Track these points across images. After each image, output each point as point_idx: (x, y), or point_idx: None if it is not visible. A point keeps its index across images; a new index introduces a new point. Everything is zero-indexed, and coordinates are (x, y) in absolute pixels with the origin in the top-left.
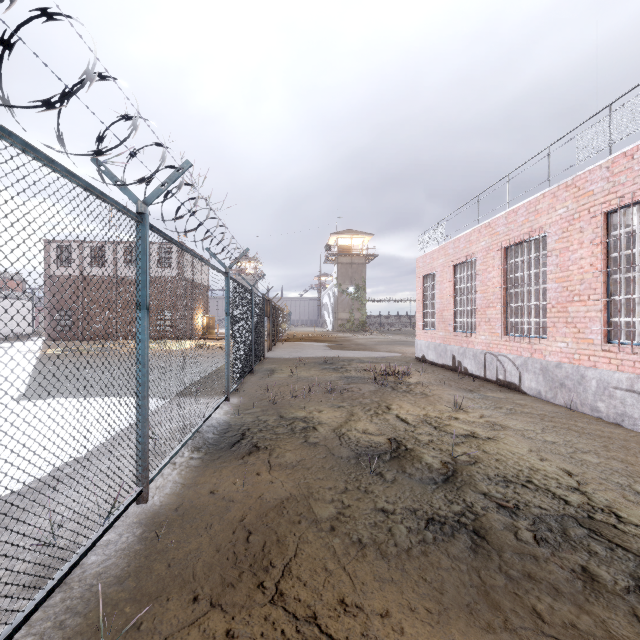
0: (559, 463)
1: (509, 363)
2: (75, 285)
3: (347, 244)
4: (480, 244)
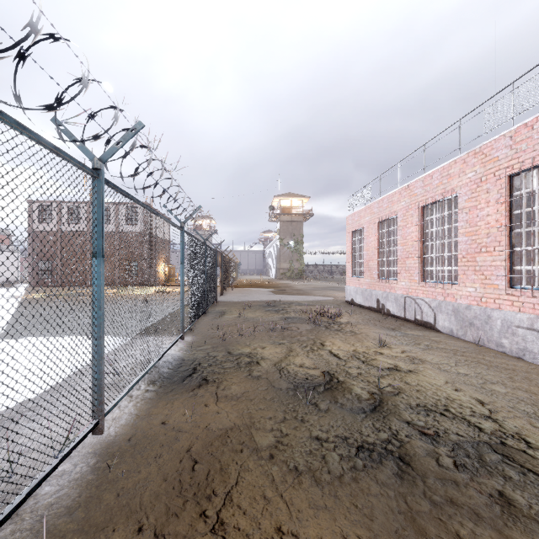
0: (472, 393)
1: (425, 305)
2: (54, 239)
3: (288, 205)
4: (400, 204)
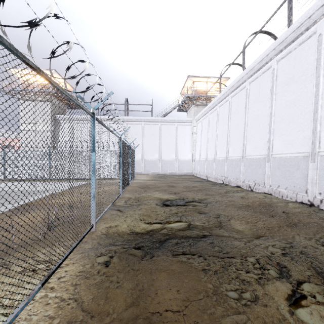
0: None
1: None
2: None
3: None
4: None
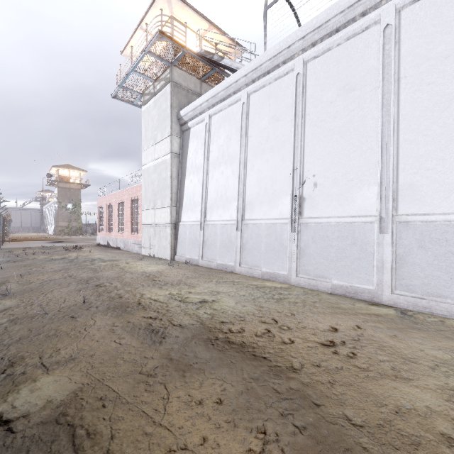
0: (102, 256)
1: (119, 241)
2: None
3: (67, 174)
4: (114, 200)
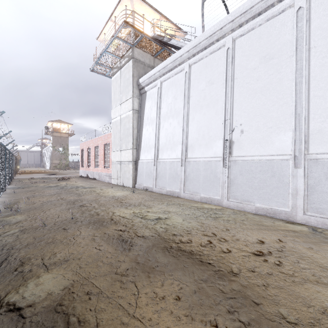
0: (83, 184)
1: (95, 173)
2: None
3: (58, 126)
4: (91, 144)
